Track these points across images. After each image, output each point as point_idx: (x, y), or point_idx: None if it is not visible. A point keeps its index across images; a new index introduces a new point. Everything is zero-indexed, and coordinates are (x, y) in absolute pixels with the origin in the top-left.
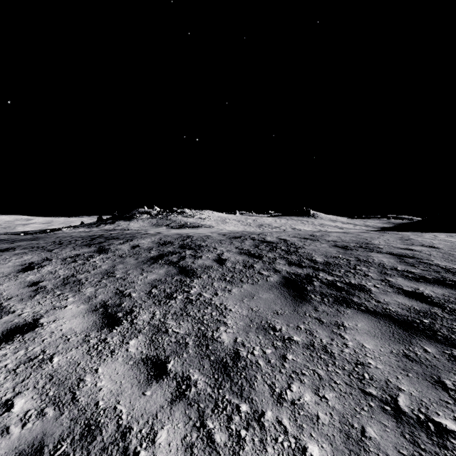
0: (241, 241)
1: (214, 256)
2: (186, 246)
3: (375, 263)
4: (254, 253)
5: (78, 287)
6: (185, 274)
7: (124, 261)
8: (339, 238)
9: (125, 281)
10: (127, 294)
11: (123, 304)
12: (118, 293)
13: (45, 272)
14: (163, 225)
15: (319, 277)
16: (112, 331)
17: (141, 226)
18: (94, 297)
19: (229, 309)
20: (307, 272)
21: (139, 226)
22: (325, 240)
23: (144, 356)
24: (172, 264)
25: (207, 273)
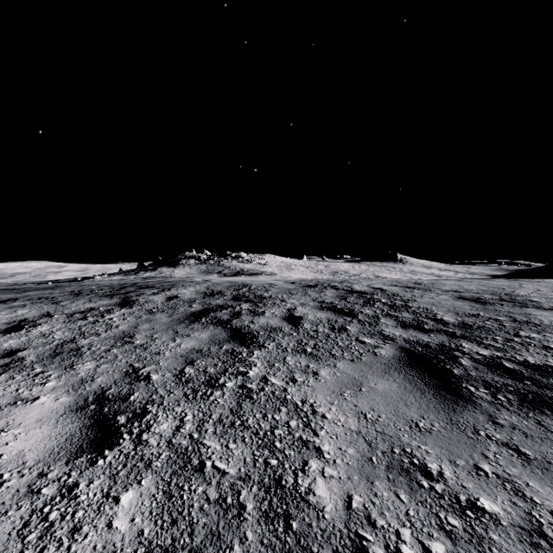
0: (320, 291)
1: (283, 313)
2: (242, 297)
3: (548, 327)
4: (341, 308)
5: (72, 360)
6: (240, 341)
7: (152, 319)
8: (460, 287)
9: (146, 352)
10: (144, 376)
11: (133, 396)
12: (130, 373)
13: (36, 334)
14: (214, 272)
15: (465, 350)
16: (96, 463)
17: (188, 273)
18: (89, 380)
19: (321, 414)
20: (439, 340)
21: (185, 274)
22: (441, 290)
23: (142, 550)
24: (221, 324)
25: (275, 339)
